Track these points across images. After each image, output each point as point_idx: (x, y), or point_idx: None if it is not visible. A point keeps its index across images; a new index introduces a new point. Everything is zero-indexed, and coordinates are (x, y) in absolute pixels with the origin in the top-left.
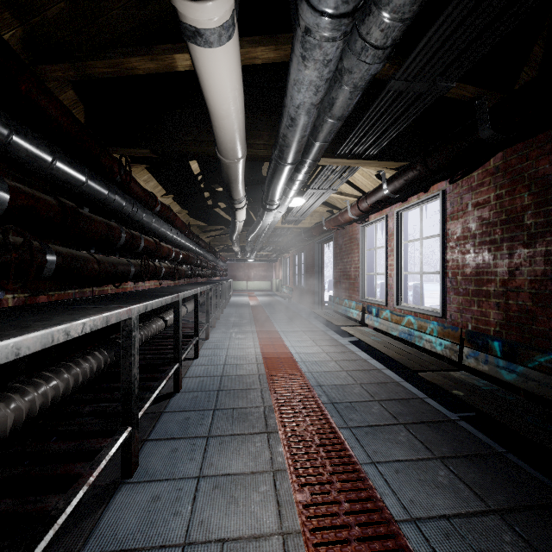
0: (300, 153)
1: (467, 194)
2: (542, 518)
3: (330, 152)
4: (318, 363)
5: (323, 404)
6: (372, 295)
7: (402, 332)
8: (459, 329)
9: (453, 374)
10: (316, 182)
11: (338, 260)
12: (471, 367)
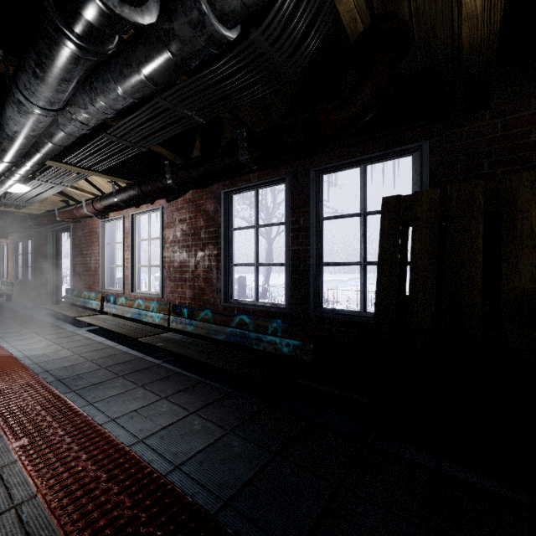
0: (20, 157)
1: (176, 212)
2: (186, 392)
3: (58, 157)
4: (47, 354)
5: (49, 383)
6: (113, 285)
7: (134, 313)
8: (168, 305)
9: (163, 335)
10: (44, 176)
11: (77, 251)
12: (178, 330)
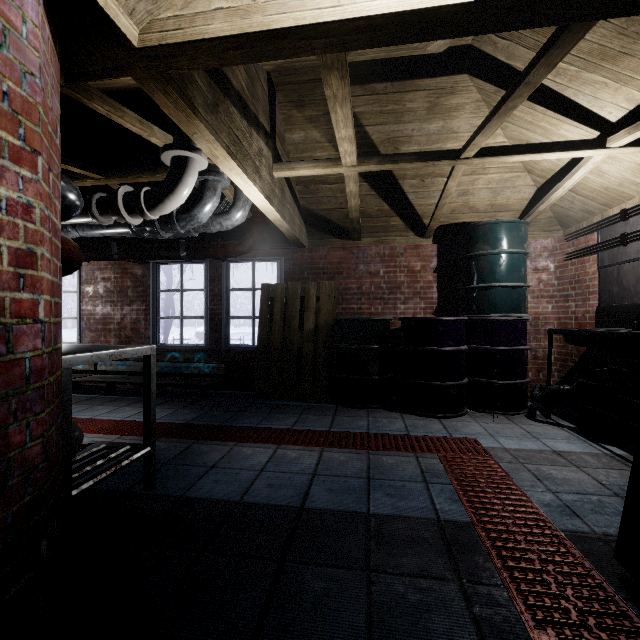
0: None
1: (98, 271)
2: (137, 403)
3: None
4: None
5: None
6: None
7: None
8: None
9: (93, 376)
10: None
11: None
12: (100, 374)
